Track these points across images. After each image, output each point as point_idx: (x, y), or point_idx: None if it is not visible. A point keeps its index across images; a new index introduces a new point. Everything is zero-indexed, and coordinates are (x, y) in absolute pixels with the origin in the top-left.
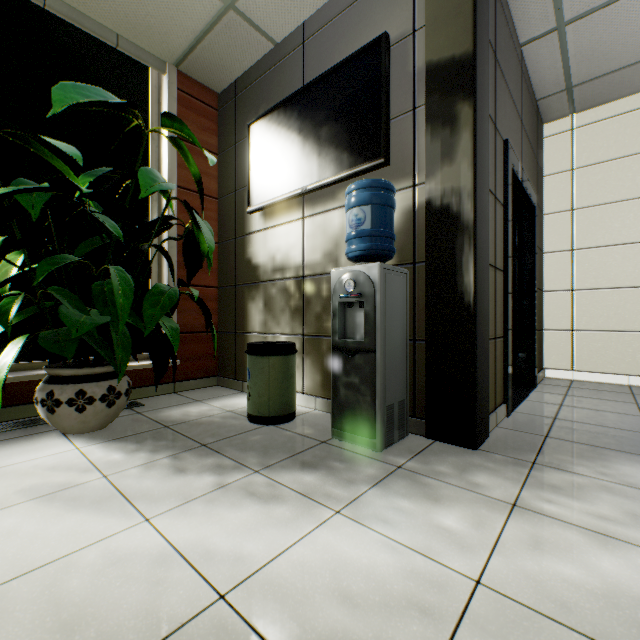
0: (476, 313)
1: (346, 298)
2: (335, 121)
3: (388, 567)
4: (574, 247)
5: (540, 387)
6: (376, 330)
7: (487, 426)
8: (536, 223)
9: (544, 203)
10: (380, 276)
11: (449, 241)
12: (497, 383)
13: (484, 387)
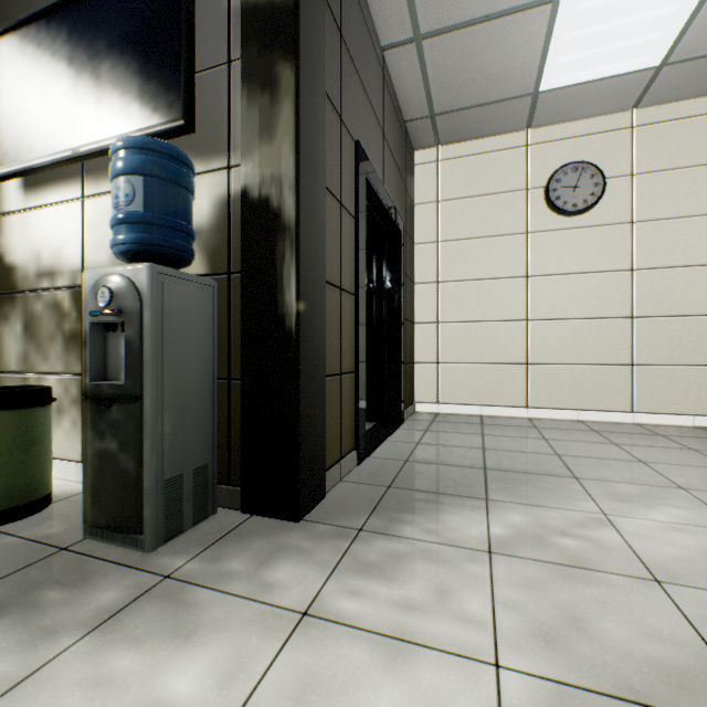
0: (300, 342)
1: (100, 316)
2: (121, 55)
3: None
4: (440, 280)
5: (407, 423)
6: (145, 366)
7: (322, 485)
8: (403, 250)
9: (415, 232)
10: (151, 284)
11: (269, 246)
12: (345, 427)
13: (316, 437)
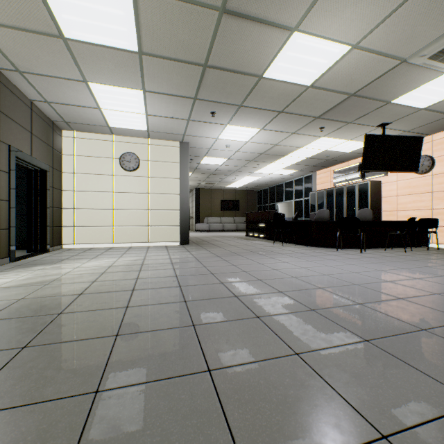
0: None
1: None
2: None
3: None
4: (75, 190)
5: (51, 252)
6: None
7: None
8: (49, 178)
9: (63, 167)
10: None
11: None
12: (2, 248)
13: None
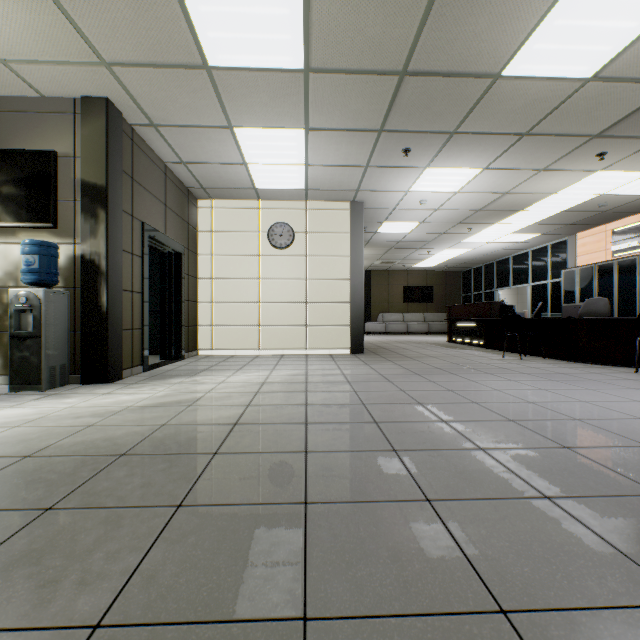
0: (109, 316)
1: (21, 307)
2: (16, 187)
3: (31, 411)
4: (213, 277)
5: (186, 359)
6: (42, 325)
7: (121, 374)
8: (184, 262)
9: (199, 248)
10: (45, 296)
11: (95, 279)
12: (136, 354)
13: (117, 354)
